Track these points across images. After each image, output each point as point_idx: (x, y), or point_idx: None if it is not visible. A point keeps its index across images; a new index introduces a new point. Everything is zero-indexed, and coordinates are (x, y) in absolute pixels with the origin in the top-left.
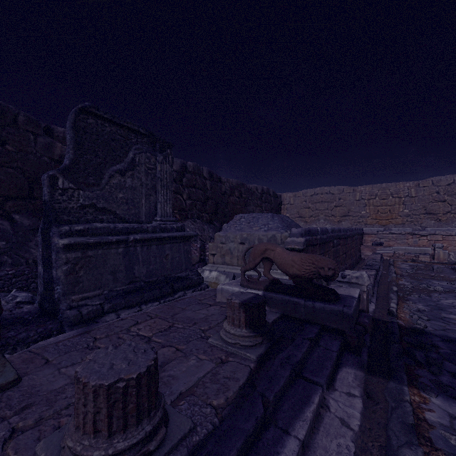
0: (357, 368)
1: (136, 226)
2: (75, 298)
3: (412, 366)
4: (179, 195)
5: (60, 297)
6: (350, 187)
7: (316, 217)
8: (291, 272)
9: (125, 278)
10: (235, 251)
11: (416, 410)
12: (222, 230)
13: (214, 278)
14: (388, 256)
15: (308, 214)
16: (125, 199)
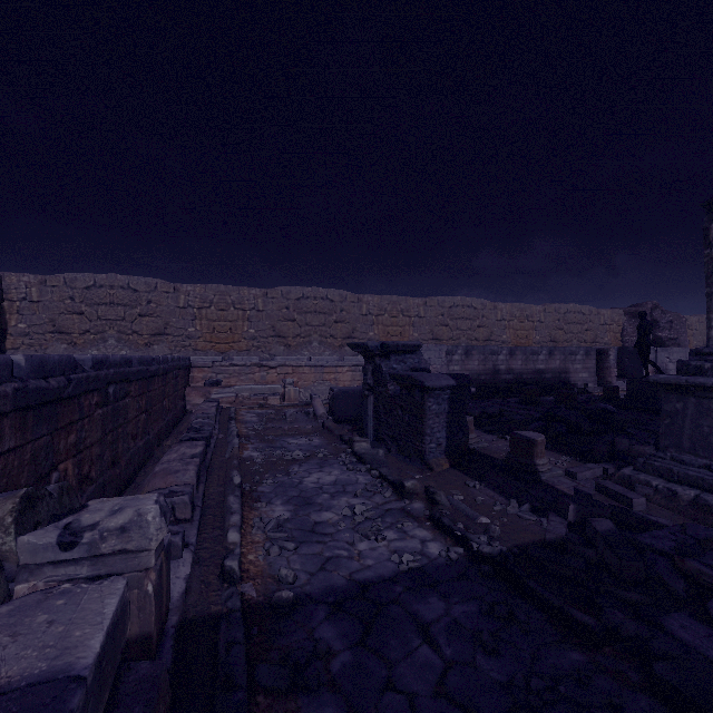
0: None
1: None
2: None
3: None
4: None
5: None
6: (170, 283)
7: (100, 334)
8: None
9: None
10: None
11: None
12: None
13: None
14: (229, 402)
15: (80, 327)
16: None
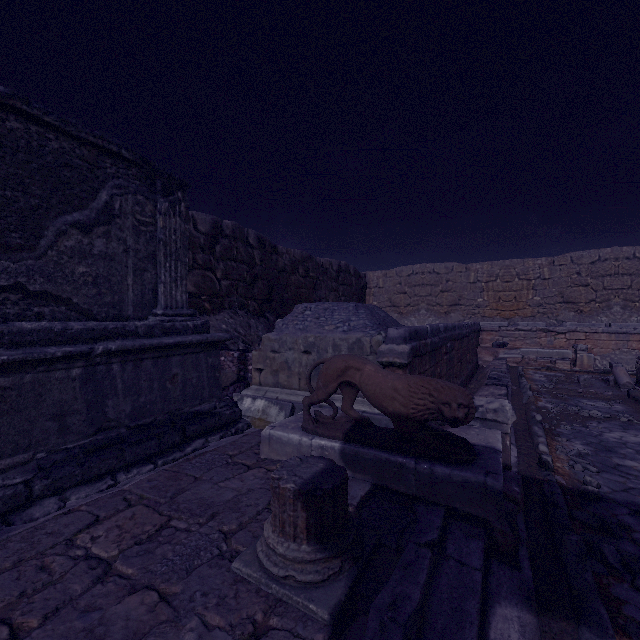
0: (520, 602)
1: (112, 327)
2: None
3: (604, 577)
4: (209, 272)
5: None
6: (462, 265)
7: (415, 307)
8: (391, 409)
9: (85, 424)
10: (295, 365)
11: None
12: (275, 329)
13: (260, 410)
14: (515, 362)
15: (404, 302)
16: (92, 276)
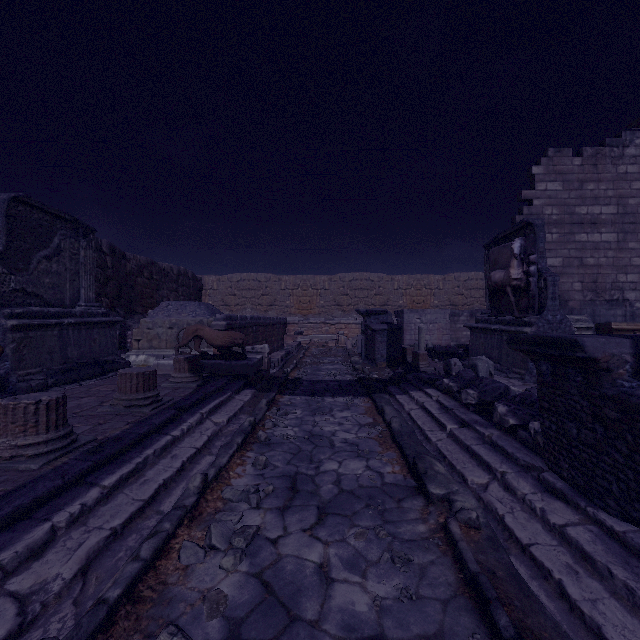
0: (253, 389)
1: (66, 311)
2: (22, 373)
3: (284, 390)
4: None
5: (10, 372)
6: (277, 276)
7: (243, 306)
8: (216, 344)
9: (60, 358)
10: (164, 336)
11: (277, 399)
12: (148, 316)
13: (143, 361)
14: (306, 343)
15: (235, 302)
16: (52, 284)
